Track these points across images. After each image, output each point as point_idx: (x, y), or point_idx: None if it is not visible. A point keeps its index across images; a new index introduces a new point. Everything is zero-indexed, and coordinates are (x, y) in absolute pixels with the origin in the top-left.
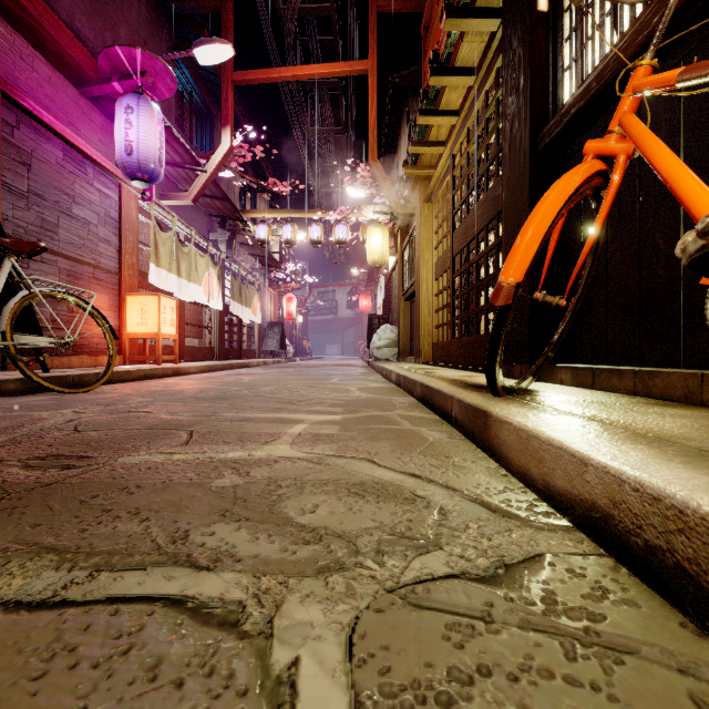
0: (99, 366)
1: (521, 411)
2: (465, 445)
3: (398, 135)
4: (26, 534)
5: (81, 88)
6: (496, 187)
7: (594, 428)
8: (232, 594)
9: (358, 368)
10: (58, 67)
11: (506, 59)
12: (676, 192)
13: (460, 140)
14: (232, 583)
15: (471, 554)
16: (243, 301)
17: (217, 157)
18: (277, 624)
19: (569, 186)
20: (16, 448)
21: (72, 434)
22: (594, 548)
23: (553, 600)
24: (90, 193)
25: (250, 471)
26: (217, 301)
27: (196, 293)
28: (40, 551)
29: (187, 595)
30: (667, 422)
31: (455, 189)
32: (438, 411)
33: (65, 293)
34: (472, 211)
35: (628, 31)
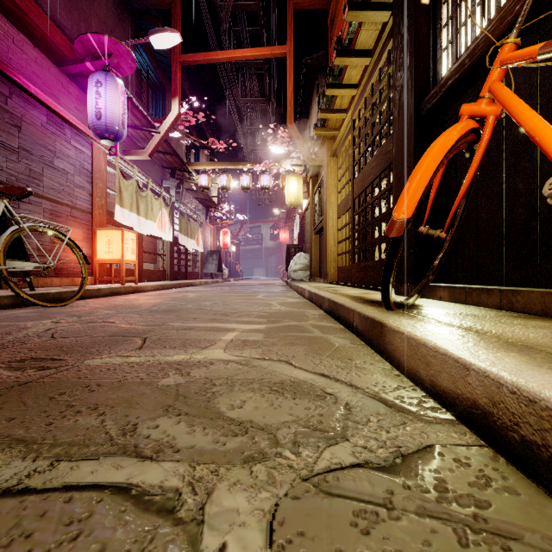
0: (75, 285)
1: (410, 323)
2: (365, 350)
3: (310, 105)
4: (1, 427)
5: (61, 66)
6: (388, 144)
7: (472, 337)
8: (170, 482)
9: (278, 286)
10: (42, 50)
11: (396, 42)
12: (539, 143)
13: (359, 107)
14: (170, 472)
15: (373, 445)
16: (188, 234)
17: (168, 122)
18: (208, 510)
19: (450, 140)
20: (2, 352)
21: (49, 341)
22: (475, 440)
23: (444, 488)
24: (68, 149)
25: (191, 371)
26: (168, 234)
27: (152, 227)
28: (11, 442)
29: (132, 483)
30: (531, 332)
31: (355, 146)
32: (342, 321)
33: (47, 227)
34: (368, 163)
35: (495, 17)
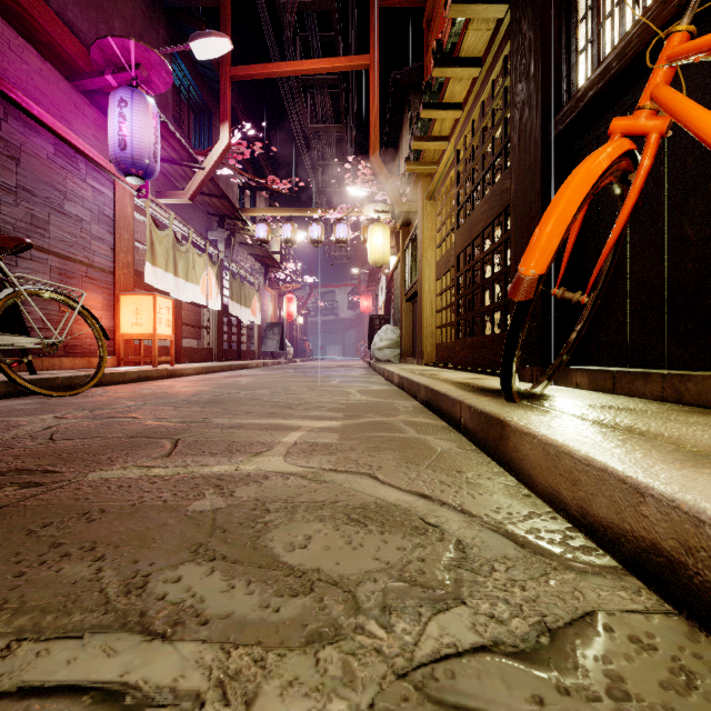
0: (92, 367)
1: (543, 420)
2: (478, 457)
3: (399, 133)
4: None
5: (73, 81)
6: (504, 181)
7: (637, 443)
8: (188, 680)
9: (359, 369)
10: (49, 59)
11: (515, 44)
12: None
13: (464, 133)
14: (191, 661)
15: (502, 612)
16: (242, 302)
17: (215, 154)
18: None
19: (599, 165)
20: None
21: (45, 444)
22: (657, 603)
23: (623, 693)
24: (82, 189)
25: (235, 490)
26: (216, 302)
27: (194, 292)
28: None
29: (128, 683)
30: None
31: (460, 185)
32: (444, 417)
33: (53, 291)
34: (477, 206)
35: (655, 1)
